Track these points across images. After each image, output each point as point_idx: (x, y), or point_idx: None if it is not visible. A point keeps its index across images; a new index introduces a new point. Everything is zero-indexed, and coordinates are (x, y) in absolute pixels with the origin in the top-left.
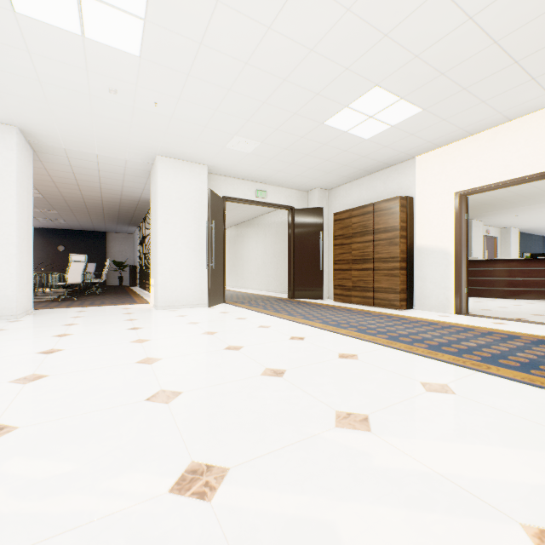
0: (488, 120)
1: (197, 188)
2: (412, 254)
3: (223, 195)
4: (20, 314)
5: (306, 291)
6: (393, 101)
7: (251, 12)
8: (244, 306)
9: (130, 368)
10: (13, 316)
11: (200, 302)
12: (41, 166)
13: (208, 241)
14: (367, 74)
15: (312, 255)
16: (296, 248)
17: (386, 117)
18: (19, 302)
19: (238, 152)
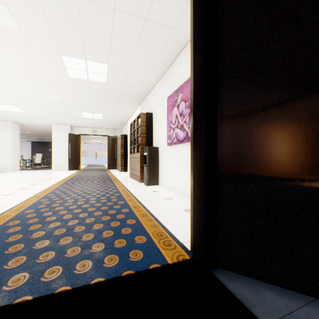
0: (126, 114)
1: (66, 133)
2: (127, 153)
3: (79, 133)
4: (13, 170)
5: (112, 166)
6: (92, 114)
7: (38, 107)
8: (79, 170)
9: (13, 176)
10: (11, 171)
11: (67, 169)
12: (25, 127)
13: (68, 149)
14: (75, 111)
15: (114, 153)
16: (110, 150)
17: (97, 116)
18: (13, 167)
19: (73, 122)
